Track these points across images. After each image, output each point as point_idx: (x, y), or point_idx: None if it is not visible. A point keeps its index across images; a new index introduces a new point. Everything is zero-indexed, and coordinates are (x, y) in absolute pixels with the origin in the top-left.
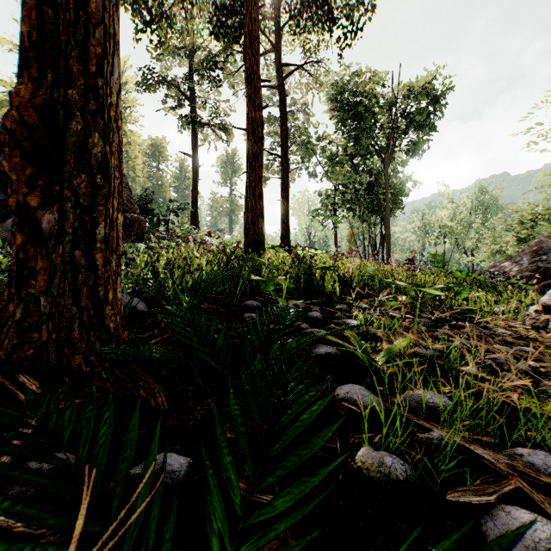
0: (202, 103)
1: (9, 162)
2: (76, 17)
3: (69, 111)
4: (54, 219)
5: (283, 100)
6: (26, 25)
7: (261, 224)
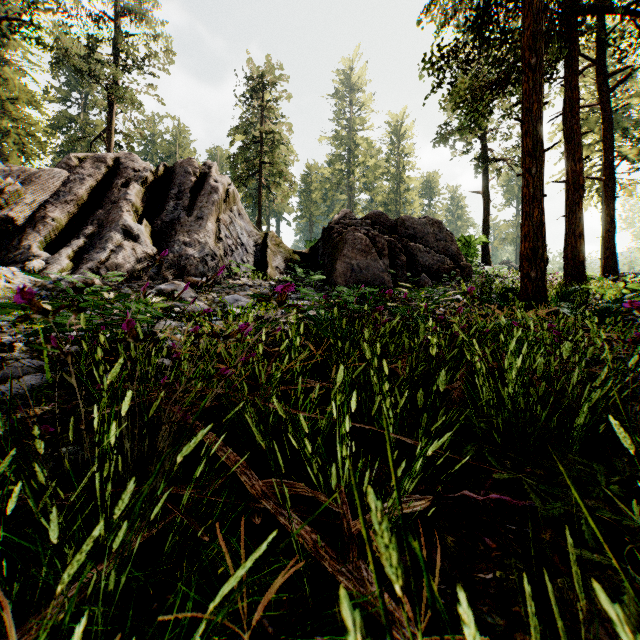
0: (492, 134)
1: (523, 263)
2: (539, 224)
3: (538, 248)
4: (535, 275)
5: (606, 117)
6: (526, 229)
7: (581, 258)
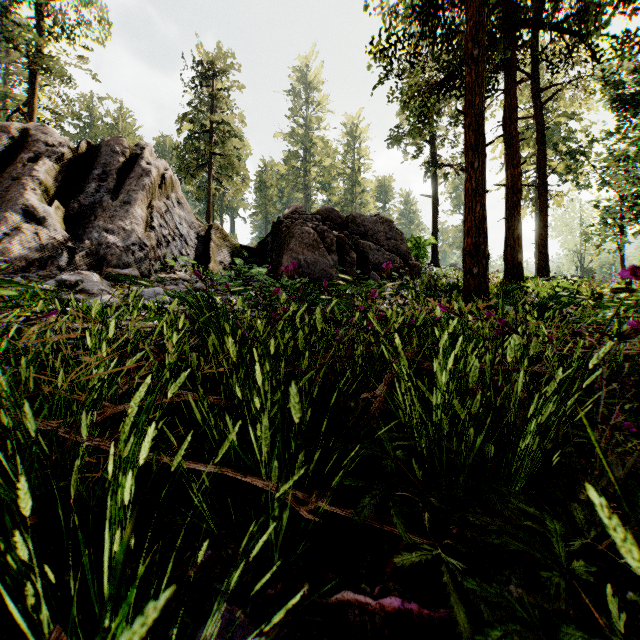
0: (441, 140)
1: (466, 258)
2: (481, 220)
3: (480, 244)
4: (477, 271)
5: (540, 128)
6: (468, 224)
7: (519, 259)
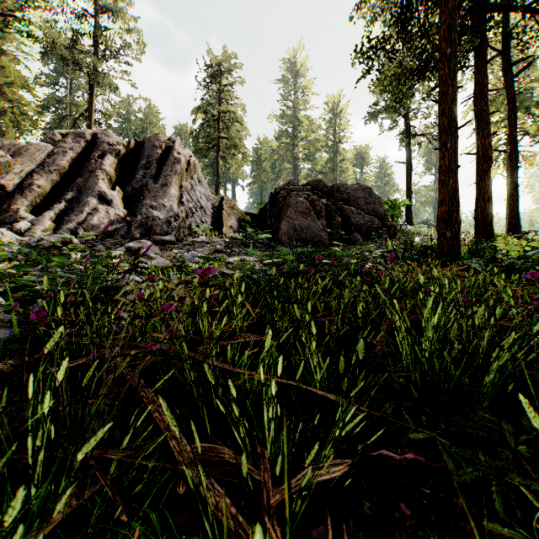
0: (414, 113)
1: (440, 224)
2: (454, 191)
3: (453, 212)
4: (450, 235)
5: (510, 99)
6: (442, 195)
7: (490, 219)
